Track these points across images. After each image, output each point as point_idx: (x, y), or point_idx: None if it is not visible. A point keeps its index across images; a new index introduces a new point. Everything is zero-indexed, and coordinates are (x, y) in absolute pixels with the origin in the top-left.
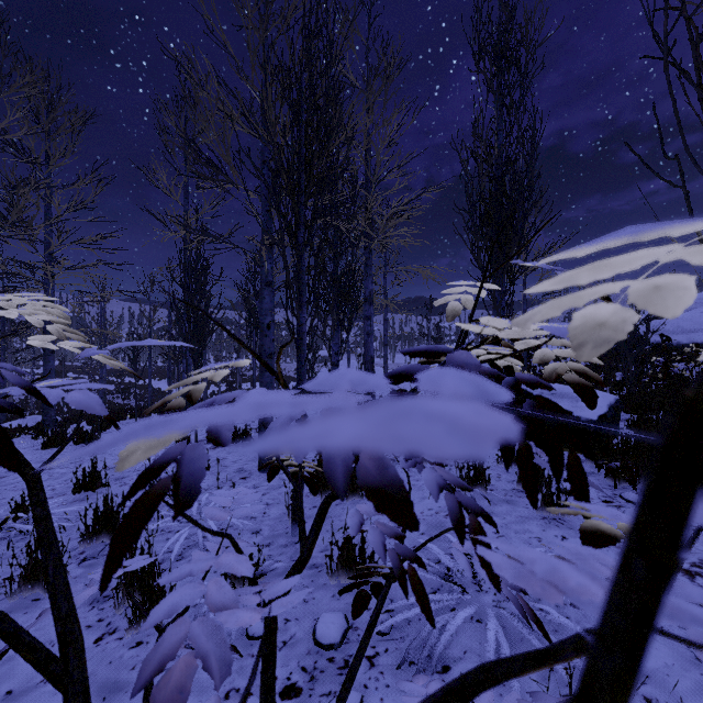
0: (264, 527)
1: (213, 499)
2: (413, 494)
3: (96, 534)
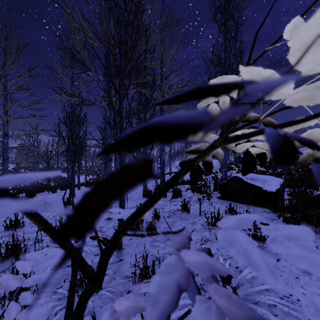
0: None
1: (17, 264)
2: None
3: (6, 257)
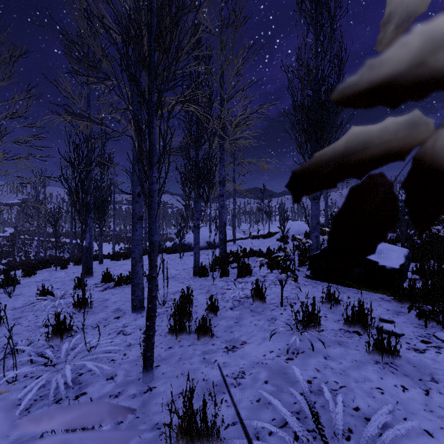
0: (119, 372)
1: None
2: (255, 334)
3: None
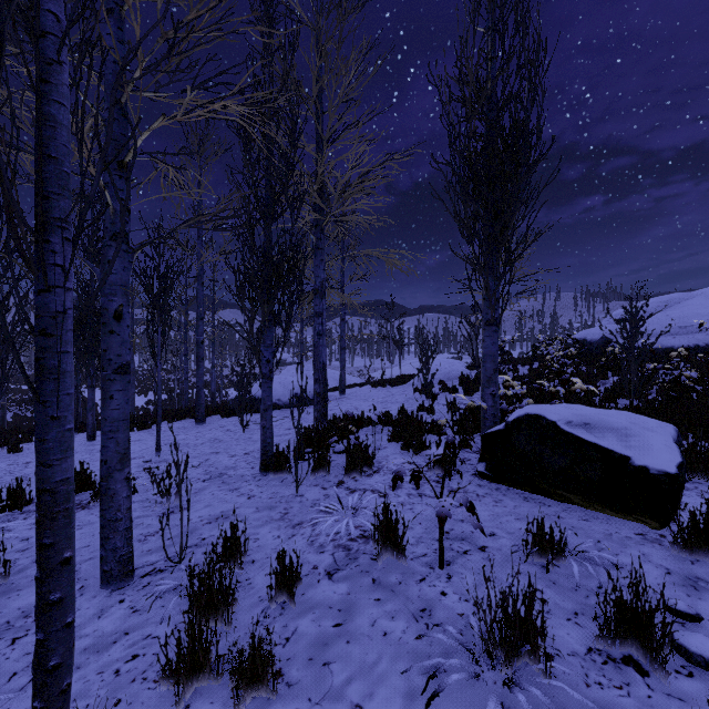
0: None
1: None
2: (386, 676)
3: None
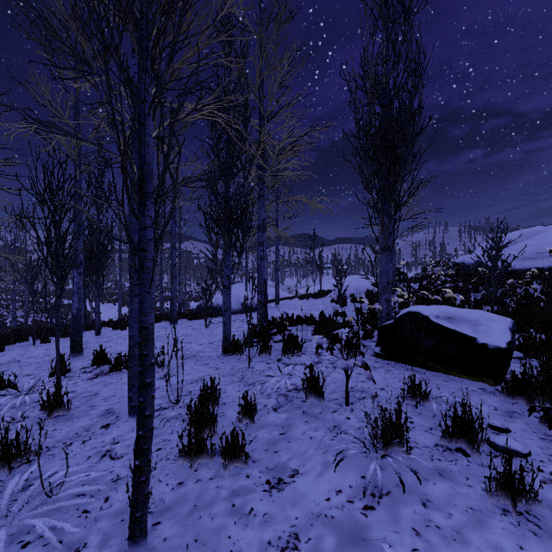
0: (92, 538)
1: None
2: (312, 457)
3: None
